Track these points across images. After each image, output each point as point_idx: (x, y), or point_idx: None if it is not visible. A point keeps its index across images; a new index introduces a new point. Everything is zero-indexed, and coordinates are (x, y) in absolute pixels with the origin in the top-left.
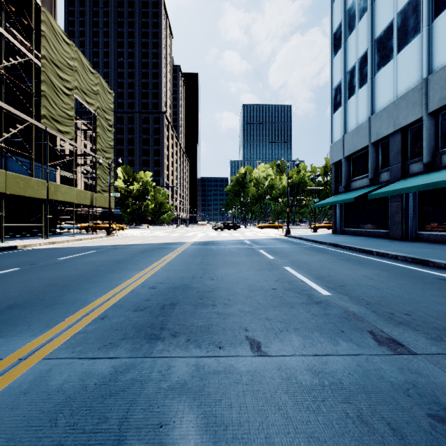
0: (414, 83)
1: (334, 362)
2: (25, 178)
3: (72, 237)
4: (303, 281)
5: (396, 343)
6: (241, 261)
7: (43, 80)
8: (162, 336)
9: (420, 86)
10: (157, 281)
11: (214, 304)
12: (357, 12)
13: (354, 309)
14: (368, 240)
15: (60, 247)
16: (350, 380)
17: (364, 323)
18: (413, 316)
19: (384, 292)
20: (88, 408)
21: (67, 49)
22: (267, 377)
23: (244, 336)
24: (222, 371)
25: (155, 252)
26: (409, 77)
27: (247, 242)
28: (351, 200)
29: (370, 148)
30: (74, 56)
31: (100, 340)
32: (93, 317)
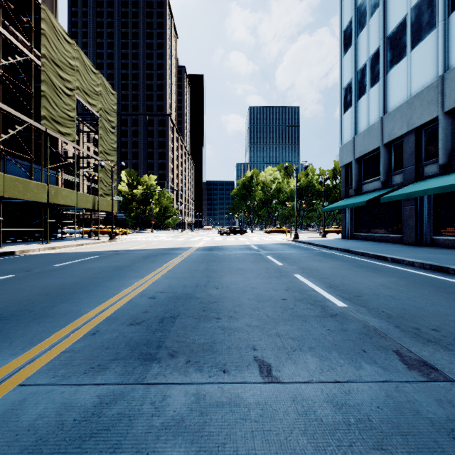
0: (429, 81)
1: (359, 391)
2: (24, 181)
3: (74, 242)
4: (315, 290)
5: (428, 366)
6: (248, 268)
7: (43, 80)
8: (159, 356)
9: (436, 83)
10: (158, 290)
11: (219, 317)
12: (368, 9)
13: (374, 324)
14: (380, 246)
15: (60, 252)
16: (381, 416)
17: (387, 341)
18: (442, 332)
19: (405, 303)
20: (62, 454)
21: (69, 48)
22: (280, 411)
23: (252, 357)
24: (227, 403)
25: (158, 258)
26: (424, 74)
27: (254, 247)
28: (362, 203)
29: (382, 149)
30: (75, 56)
31: (87, 361)
32: (83, 332)
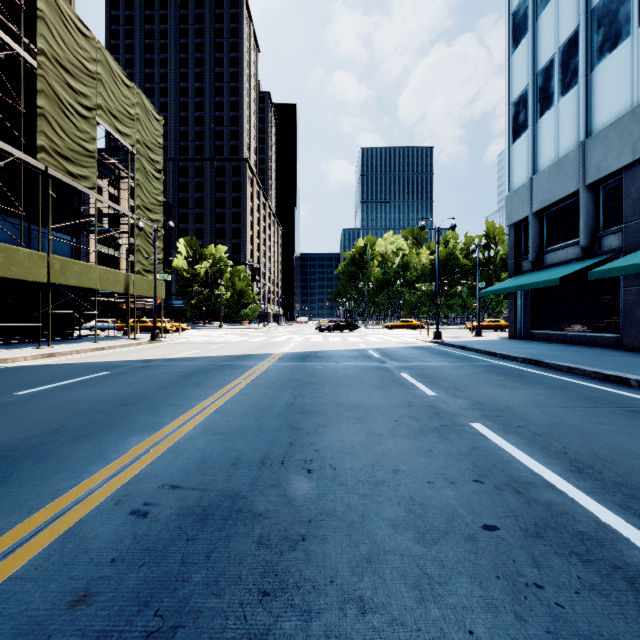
0: None
1: None
2: (6, 248)
3: (92, 344)
4: (550, 483)
5: None
6: (371, 403)
7: (41, 90)
8: None
9: None
10: (169, 476)
11: None
12: None
13: None
14: (587, 353)
15: (56, 363)
16: None
17: None
18: None
19: None
20: None
21: (85, 44)
22: None
23: None
24: None
25: (209, 377)
26: None
27: (374, 354)
28: (553, 282)
29: (583, 194)
30: (96, 57)
31: None
32: None
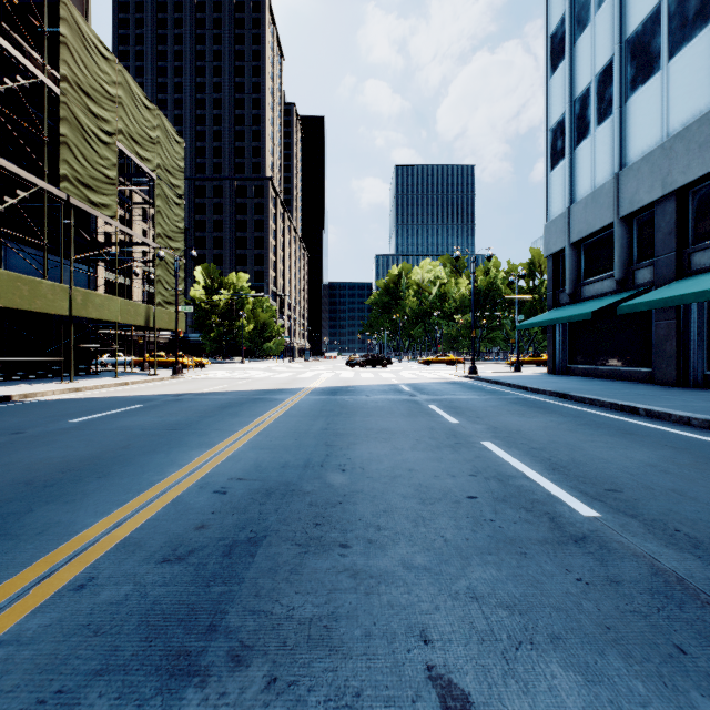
0: (701, 109)
1: None
2: (31, 281)
3: (114, 379)
4: (527, 476)
5: None
6: (398, 428)
7: (63, 117)
8: (206, 661)
9: None
10: (234, 473)
11: (346, 543)
12: None
13: (673, 564)
14: (617, 387)
15: (86, 397)
16: None
17: None
18: None
19: None
20: None
21: (106, 67)
22: None
23: (422, 669)
24: None
25: (245, 408)
26: (692, 99)
27: (406, 388)
28: (586, 316)
29: (617, 226)
30: (117, 80)
31: (36, 677)
32: (59, 582)
